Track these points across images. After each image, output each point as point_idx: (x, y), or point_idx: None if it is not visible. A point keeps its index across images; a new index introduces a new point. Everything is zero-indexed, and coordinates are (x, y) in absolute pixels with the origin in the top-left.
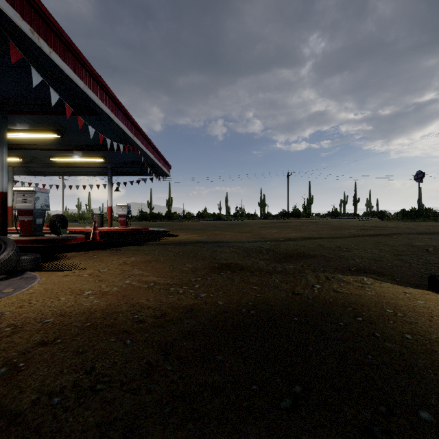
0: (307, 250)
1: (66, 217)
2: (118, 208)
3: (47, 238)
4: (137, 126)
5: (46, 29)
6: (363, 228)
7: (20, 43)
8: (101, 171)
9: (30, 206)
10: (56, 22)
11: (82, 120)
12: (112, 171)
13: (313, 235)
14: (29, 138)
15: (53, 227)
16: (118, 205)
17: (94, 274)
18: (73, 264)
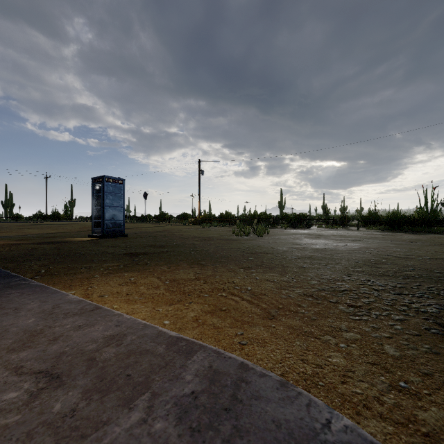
0: (60, 235)
1: None
2: None
3: None
4: None
5: None
6: None
7: None
8: None
9: None
10: None
11: None
12: None
13: (66, 231)
14: None
15: None
16: None
17: None
18: None
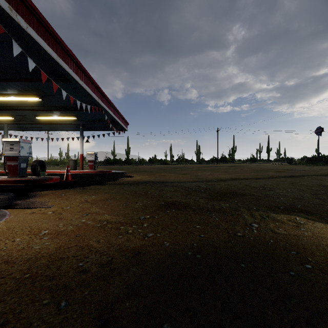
0: (237, 189)
1: (50, 162)
2: (87, 155)
3: (29, 179)
4: (101, 91)
5: (23, 8)
6: (278, 171)
7: (2, 20)
8: (75, 127)
9: (16, 154)
10: (32, 2)
11: (56, 85)
12: (84, 127)
13: (240, 176)
14: (18, 101)
15: (33, 170)
16: (87, 153)
17: (57, 212)
18: (43, 202)
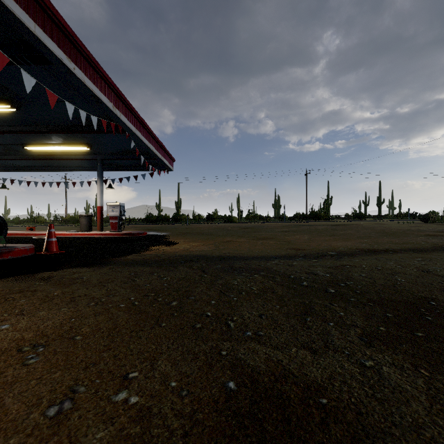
0: (420, 285)
1: (69, 220)
2: (109, 208)
3: None
4: (120, 94)
5: None
6: (428, 234)
7: None
8: (93, 166)
9: None
10: None
11: (6, 57)
12: (106, 166)
13: (373, 245)
14: None
15: None
16: (108, 204)
17: None
18: None
